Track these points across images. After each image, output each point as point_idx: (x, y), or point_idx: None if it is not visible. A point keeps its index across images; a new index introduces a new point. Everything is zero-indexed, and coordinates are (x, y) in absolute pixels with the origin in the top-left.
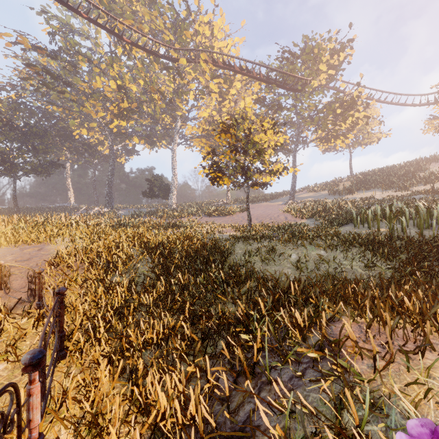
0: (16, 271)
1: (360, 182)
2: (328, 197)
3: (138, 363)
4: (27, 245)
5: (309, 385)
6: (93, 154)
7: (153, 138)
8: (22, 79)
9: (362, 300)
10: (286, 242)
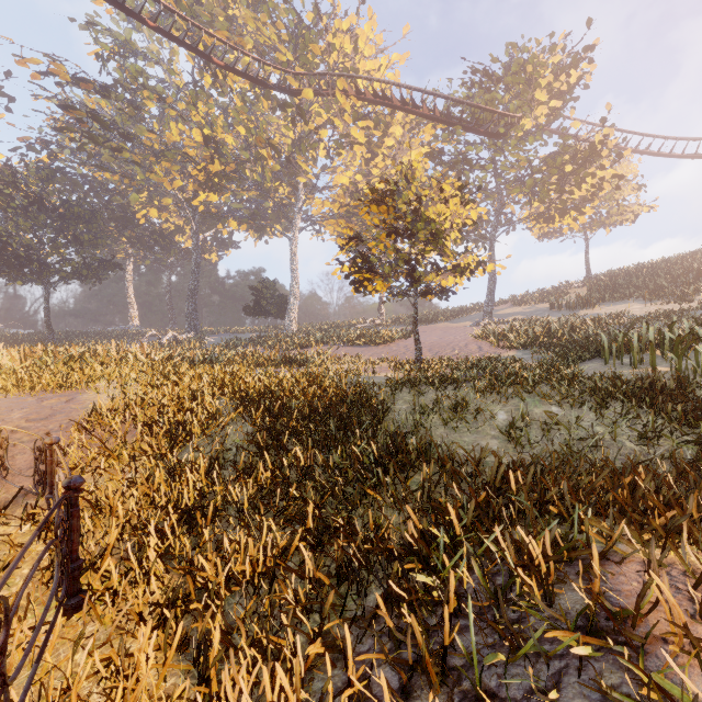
0: (25, 438)
1: (604, 287)
2: (549, 313)
3: (212, 628)
4: (49, 394)
5: None
6: (168, 248)
7: (261, 220)
8: (56, 130)
9: (677, 521)
10: (486, 390)
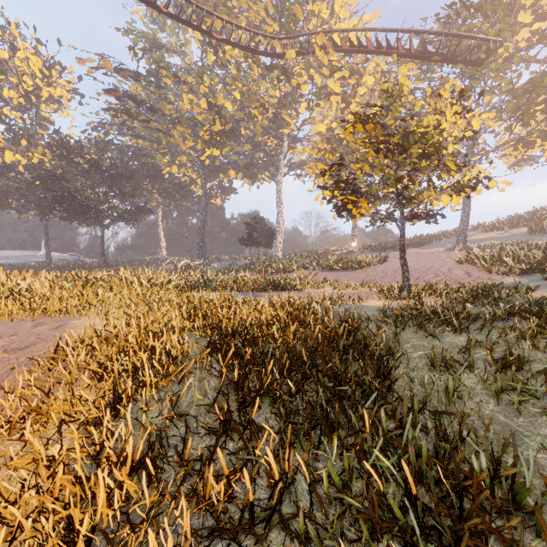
0: None
1: None
2: (529, 237)
3: None
4: (49, 318)
5: None
6: (185, 196)
7: (253, 169)
8: (104, 110)
9: None
10: (535, 336)
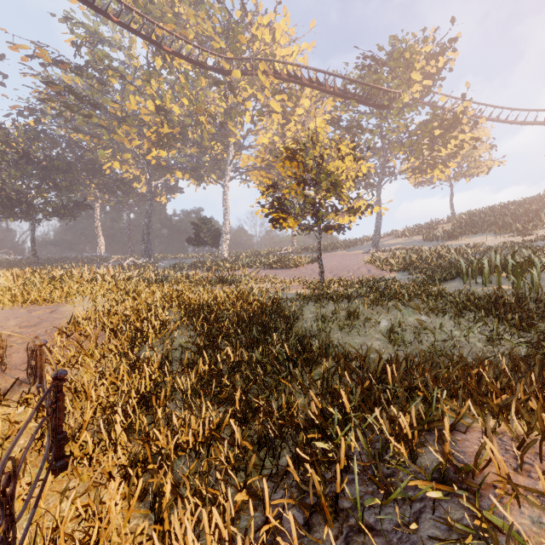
0: (19, 341)
1: (464, 224)
2: (422, 243)
3: (165, 483)
4: (37, 306)
5: (430, 544)
6: (127, 192)
7: (200, 171)
8: (41, 100)
9: (506, 401)
10: (372, 303)
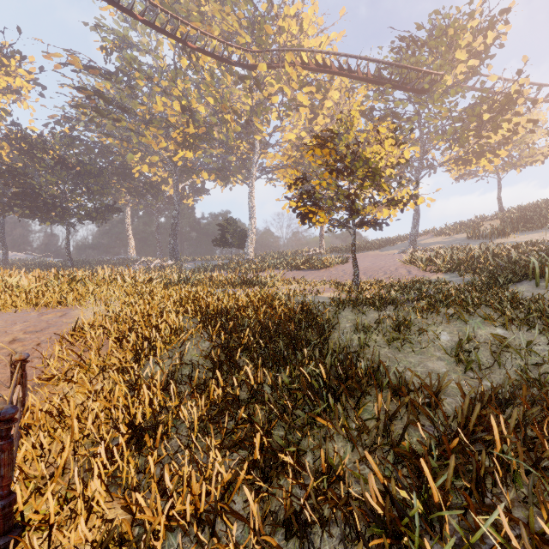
0: (19, 349)
1: (516, 219)
2: (467, 242)
3: None
4: (50, 309)
5: None
6: (156, 195)
7: (226, 172)
8: (73, 106)
9: None
10: (425, 311)
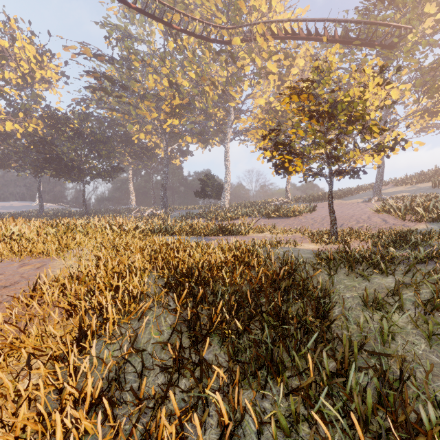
0: None
1: None
2: (433, 190)
3: None
4: (33, 259)
5: None
6: (150, 157)
7: (206, 136)
8: (85, 87)
9: None
10: None
